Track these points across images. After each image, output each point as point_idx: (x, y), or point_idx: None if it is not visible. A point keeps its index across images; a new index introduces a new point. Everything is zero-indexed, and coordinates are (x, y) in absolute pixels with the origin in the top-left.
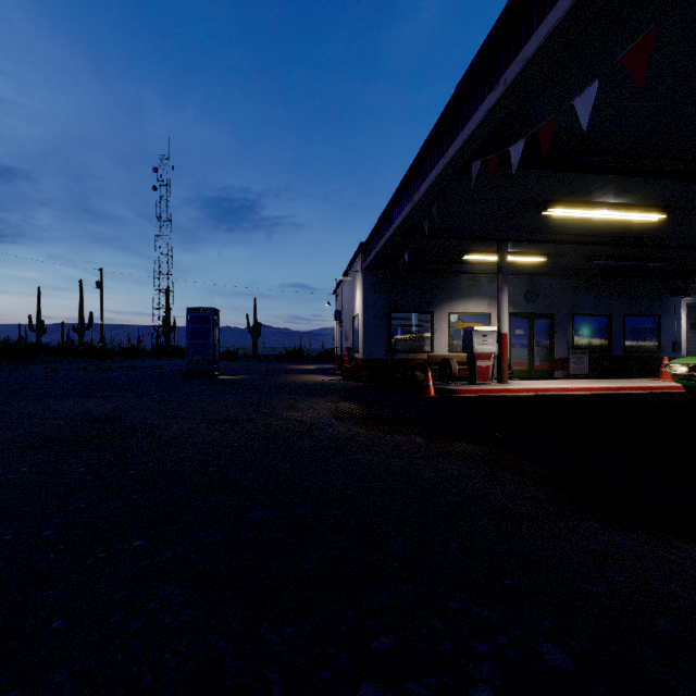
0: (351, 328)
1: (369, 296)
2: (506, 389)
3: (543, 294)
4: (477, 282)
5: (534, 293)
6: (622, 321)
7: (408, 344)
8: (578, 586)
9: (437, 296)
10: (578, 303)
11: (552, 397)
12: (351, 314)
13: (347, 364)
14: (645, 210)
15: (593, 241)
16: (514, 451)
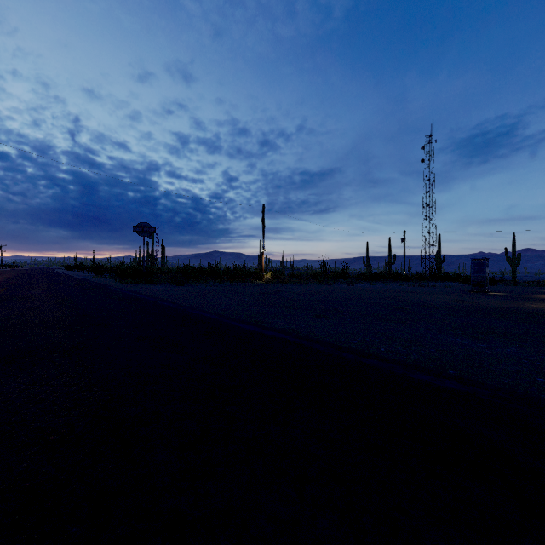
0: None
1: None
2: None
3: None
4: None
5: None
6: None
7: None
8: None
9: None
10: None
11: None
12: None
13: None
14: None
15: None
16: None
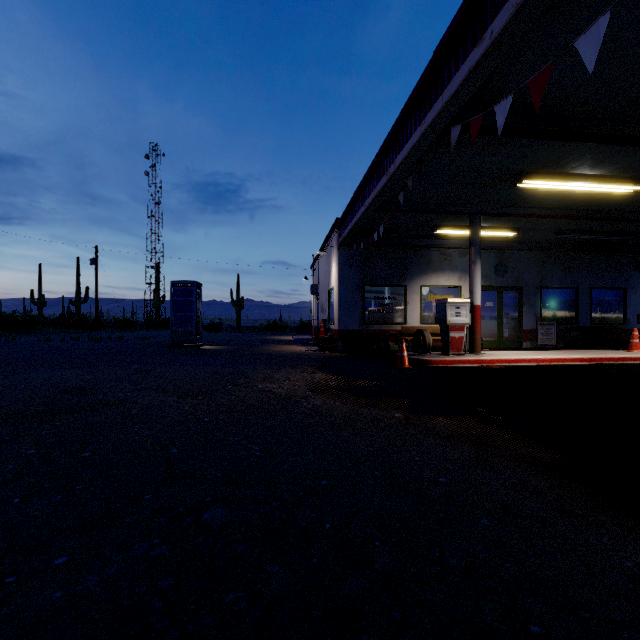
0: (327, 301)
1: (344, 270)
2: (479, 360)
3: (512, 267)
4: (448, 256)
5: (503, 266)
6: (589, 293)
7: (381, 315)
8: (631, 638)
9: (410, 270)
10: (545, 277)
11: (526, 368)
12: (327, 288)
13: (323, 335)
14: (620, 182)
15: (564, 215)
16: (500, 429)
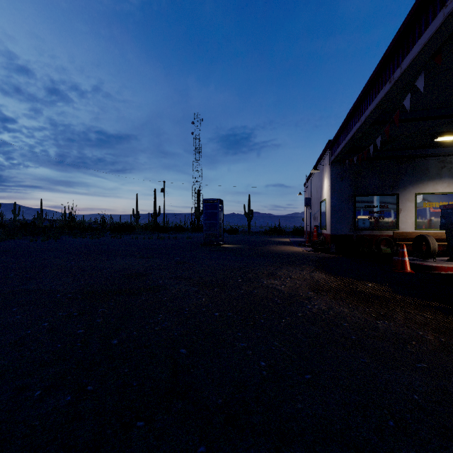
0: (319, 211)
1: (335, 183)
2: None
3: None
4: (448, 163)
5: None
6: None
7: (372, 222)
8: None
9: (403, 179)
10: None
11: None
12: (319, 200)
13: (316, 238)
14: None
15: None
16: None
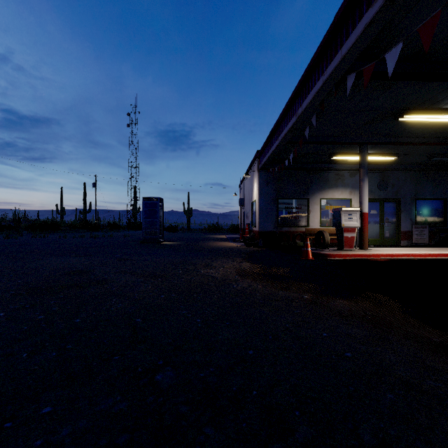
0: (250, 210)
1: (263, 187)
2: (367, 254)
3: (391, 184)
4: (341, 176)
5: (385, 183)
6: None
7: (290, 221)
8: None
9: (312, 187)
10: (419, 191)
11: (406, 261)
12: (250, 201)
13: (247, 235)
14: None
15: (437, 142)
16: (391, 311)
